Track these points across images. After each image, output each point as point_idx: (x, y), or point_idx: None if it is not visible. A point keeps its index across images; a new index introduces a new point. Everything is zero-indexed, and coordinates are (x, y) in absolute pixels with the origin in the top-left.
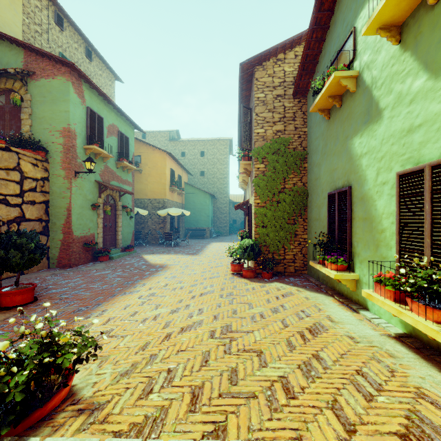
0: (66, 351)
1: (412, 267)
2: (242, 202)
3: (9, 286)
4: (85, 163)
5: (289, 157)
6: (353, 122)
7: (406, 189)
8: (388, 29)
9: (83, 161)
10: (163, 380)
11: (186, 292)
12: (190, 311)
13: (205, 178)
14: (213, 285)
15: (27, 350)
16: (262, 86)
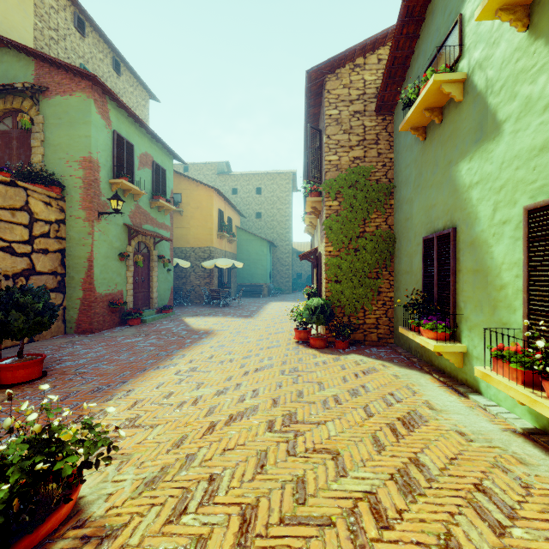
0: (70, 452)
1: (548, 337)
2: (309, 250)
3: (11, 358)
4: (110, 202)
5: (371, 191)
6: (458, 142)
7: (539, 230)
8: (512, 10)
9: (108, 199)
10: (202, 493)
11: (237, 366)
12: (242, 392)
13: (262, 221)
14: (272, 357)
15: (12, 452)
16: (335, 100)
